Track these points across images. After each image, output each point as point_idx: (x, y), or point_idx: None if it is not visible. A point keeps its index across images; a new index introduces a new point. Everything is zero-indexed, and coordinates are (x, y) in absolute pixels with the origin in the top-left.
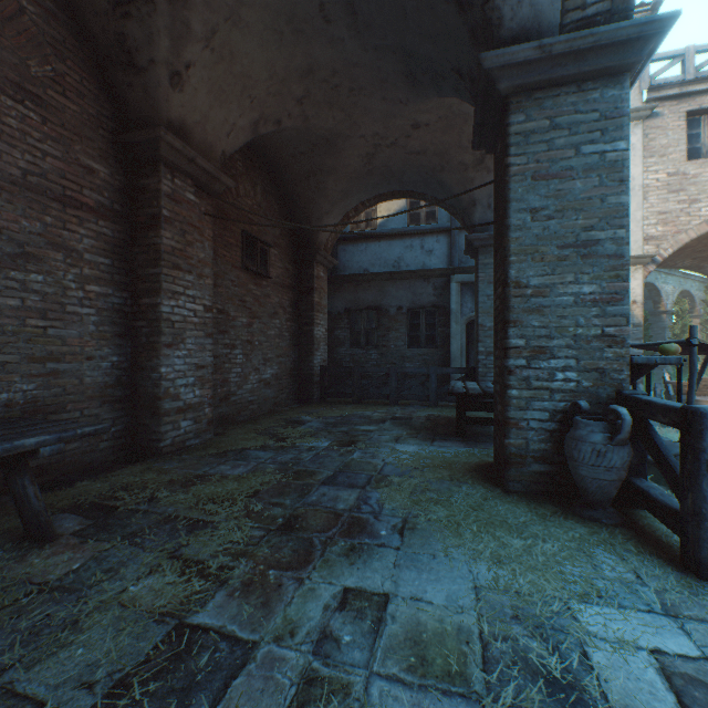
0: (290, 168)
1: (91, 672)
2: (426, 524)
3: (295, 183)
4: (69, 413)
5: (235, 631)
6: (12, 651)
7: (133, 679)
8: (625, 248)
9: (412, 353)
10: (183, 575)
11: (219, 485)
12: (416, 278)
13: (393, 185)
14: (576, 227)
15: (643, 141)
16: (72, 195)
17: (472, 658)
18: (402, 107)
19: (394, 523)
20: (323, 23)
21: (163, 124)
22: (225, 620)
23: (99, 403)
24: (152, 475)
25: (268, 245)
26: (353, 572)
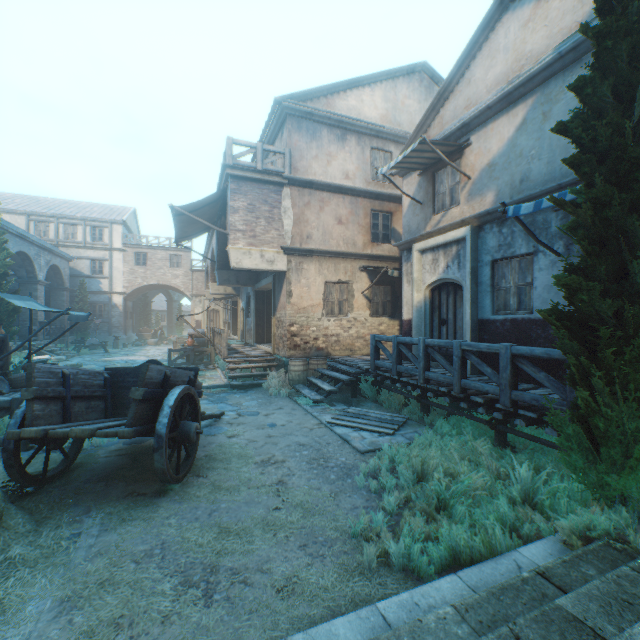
0: None
1: None
2: None
3: None
4: None
5: None
6: None
7: None
8: None
9: None
10: None
11: None
12: None
13: None
14: None
15: (124, 258)
16: None
17: None
18: None
19: None
20: None
21: None
22: None
23: None
24: None
25: None
26: None
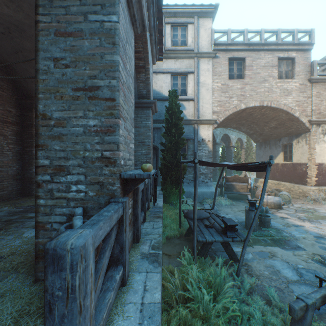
0: (0, 43)
1: None
2: None
3: (9, 55)
4: None
5: None
6: None
7: None
8: (117, 93)
9: None
10: None
11: None
12: None
13: None
14: (85, 75)
15: (212, 68)
16: None
17: None
18: None
19: None
20: None
21: None
22: None
23: None
24: None
25: None
26: None
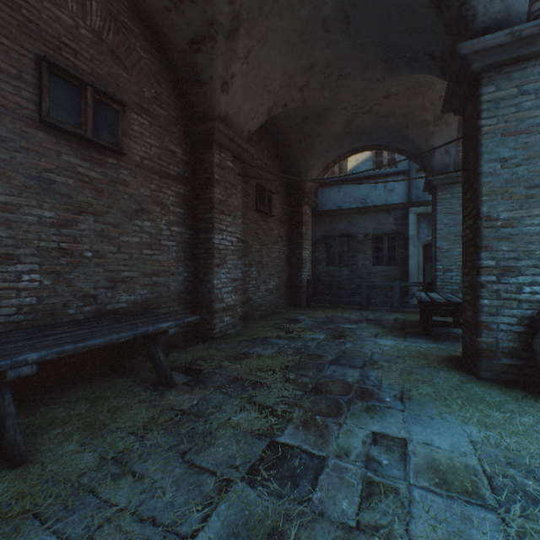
0: (287, 136)
1: (232, 460)
2: (419, 396)
3: (290, 146)
4: (162, 309)
5: (308, 449)
6: (183, 444)
7: (258, 467)
8: None
9: (376, 270)
10: (261, 414)
11: (259, 360)
12: (379, 211)
13: (364, 141)
14: None
15: None
16: (164, 170)
17: (482, 485)
18: (378, 84)
19: (394, 394)
20: (324, 33)
21: (215, 117)
22: (299, 442)
23: (177, 303)
24: (213, 351)
25: (272, 192)
26: (374, 422)
